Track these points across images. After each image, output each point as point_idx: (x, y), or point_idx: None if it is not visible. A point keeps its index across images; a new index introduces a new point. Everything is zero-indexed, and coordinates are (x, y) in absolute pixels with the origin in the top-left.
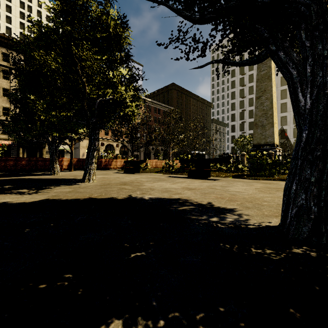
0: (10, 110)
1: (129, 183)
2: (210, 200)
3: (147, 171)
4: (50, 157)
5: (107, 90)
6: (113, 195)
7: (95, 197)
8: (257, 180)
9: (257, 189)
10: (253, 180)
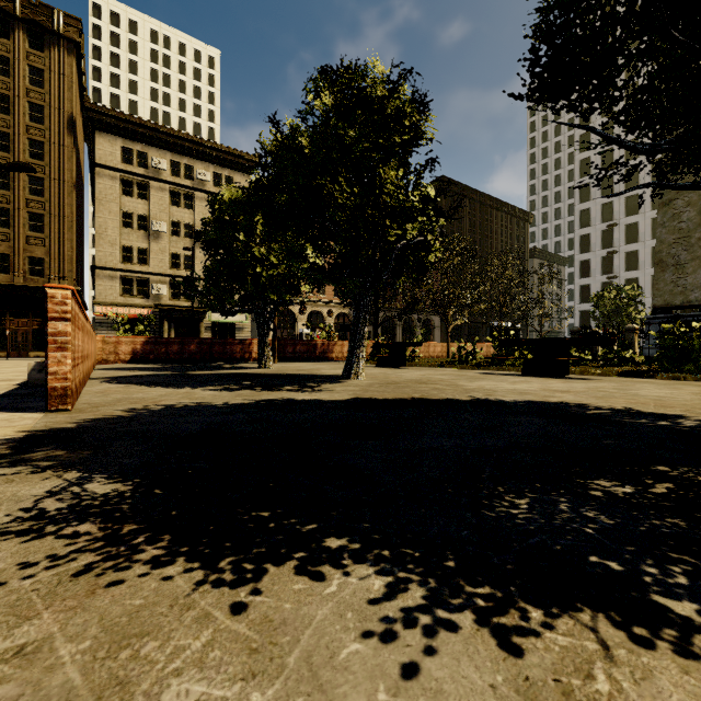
0: (149, 253)
1: (429, 381)
2: (625, 405)
3: (422, 364)
4: (260, 337)
5: (406, 225)
6: (443, 395)
7: (421, 397)
8: (680, 380)
9: (696, 394)
10: (673, 381)
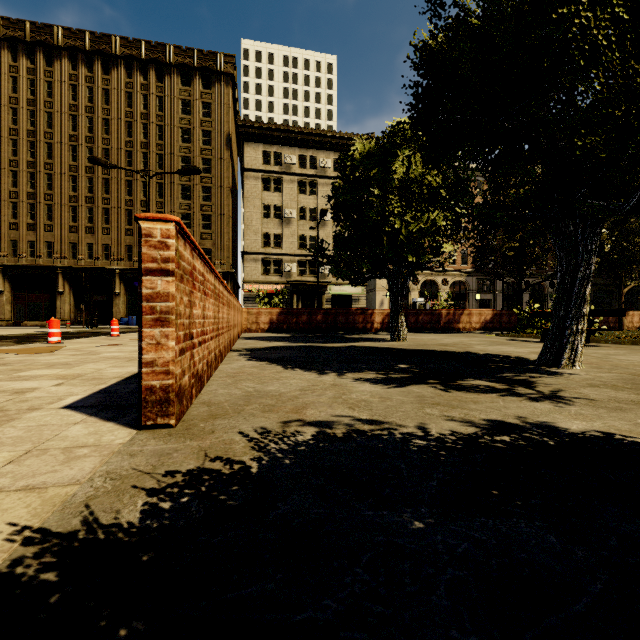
0: (282, 238)
1: None
2: None
3: (619, 340)
4: (393, 305)
5: None
6: None
7: None
8: None
9: None
10: None
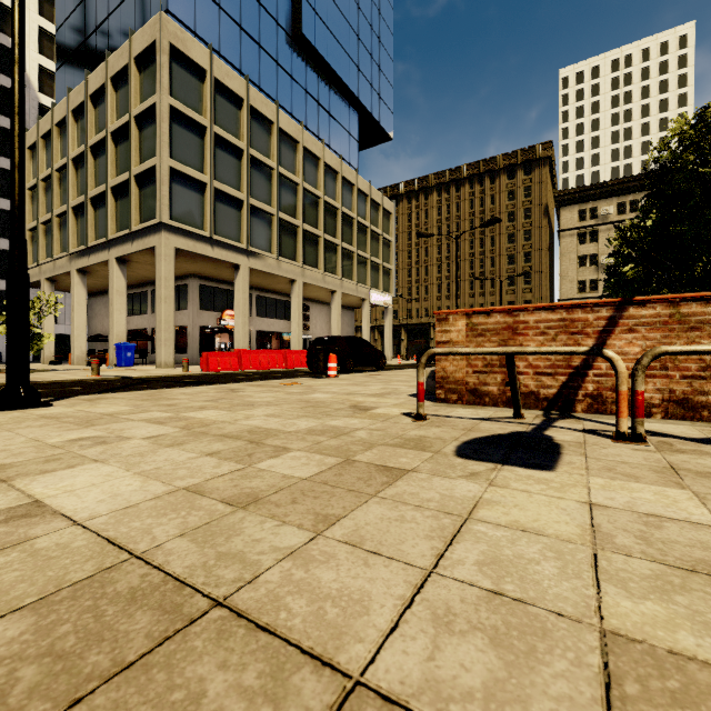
0: (598, 282)
1: None
2: None
3: None
4: None
5: None
6: None
7: None
8: None
9: None
10: None
